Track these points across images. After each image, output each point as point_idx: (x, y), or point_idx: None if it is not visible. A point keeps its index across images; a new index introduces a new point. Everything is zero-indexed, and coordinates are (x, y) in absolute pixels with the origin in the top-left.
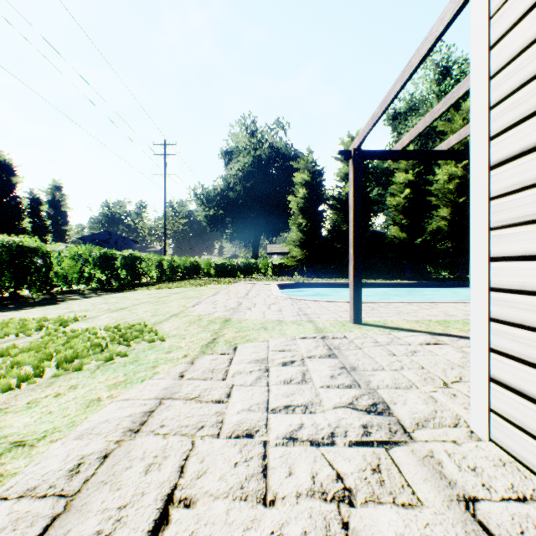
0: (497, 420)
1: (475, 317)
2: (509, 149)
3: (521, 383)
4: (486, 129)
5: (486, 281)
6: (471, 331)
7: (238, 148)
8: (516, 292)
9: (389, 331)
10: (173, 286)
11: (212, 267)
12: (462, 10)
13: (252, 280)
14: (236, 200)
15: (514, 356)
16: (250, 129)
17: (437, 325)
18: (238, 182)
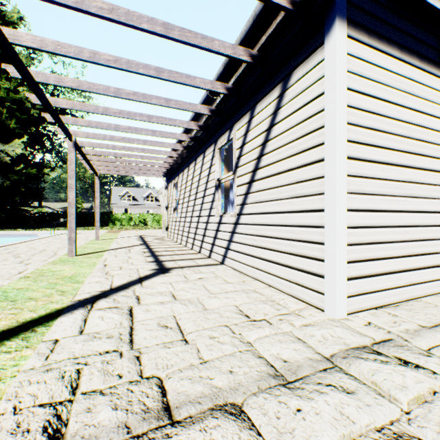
0: (348, 300)
1: (340, 246)
2: (353, 153)
3: (358, 272)
4: (345, 133)
5: (345, 223)
6: (337, 255)
7: None
8: (356, 228)
9: (29, 339)
10: None
11: None
12: (266, 4)
13: None
14: None
15: (355, 260)
16: None
17: (19, 302)
18: None
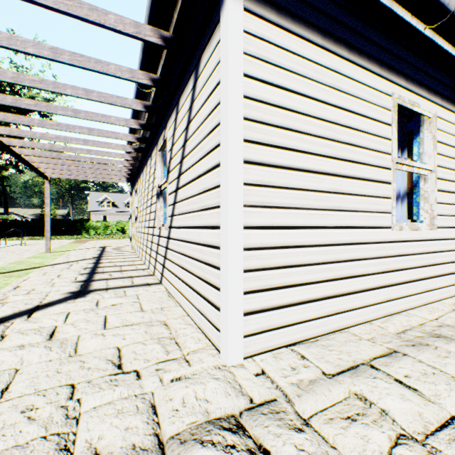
0: (248, 339)
1: (233, 273)
2: (255, 156)
3: (262, 304)
4: (242, 131)
5: (242, 244)
6: (230, 285)
7: None
8: (259, 249)
9: None
10: None
11: None
12: None
13: None
14: None
15: (258, 289)
16: None
17: None
18: None
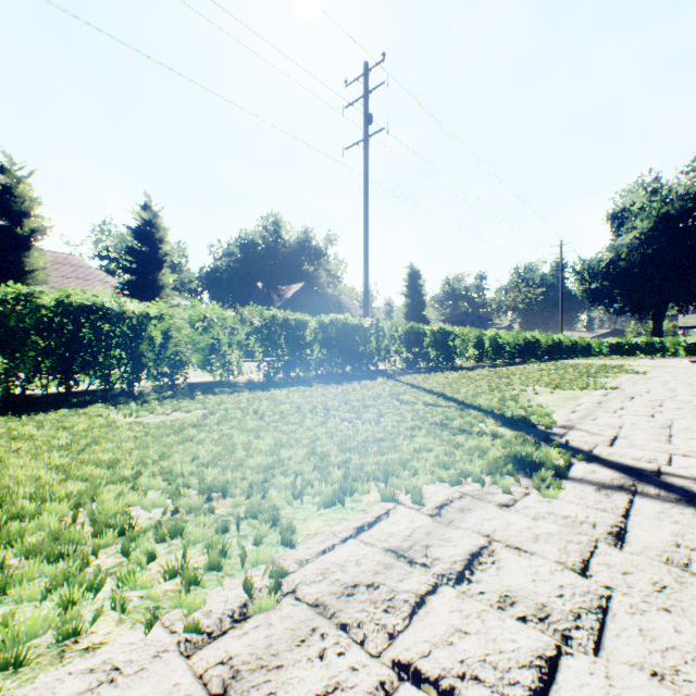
0: None
1: None
2: None
3: None
4: None
5: None
6: None
7: (629, 205)
8: None
9: None
10: (591, 358)
11: (603, 346)
12: None
13: (658, 358)
14: (629, 271)
15: None
16: (650, 187)
17: None
18: (632, 252)
